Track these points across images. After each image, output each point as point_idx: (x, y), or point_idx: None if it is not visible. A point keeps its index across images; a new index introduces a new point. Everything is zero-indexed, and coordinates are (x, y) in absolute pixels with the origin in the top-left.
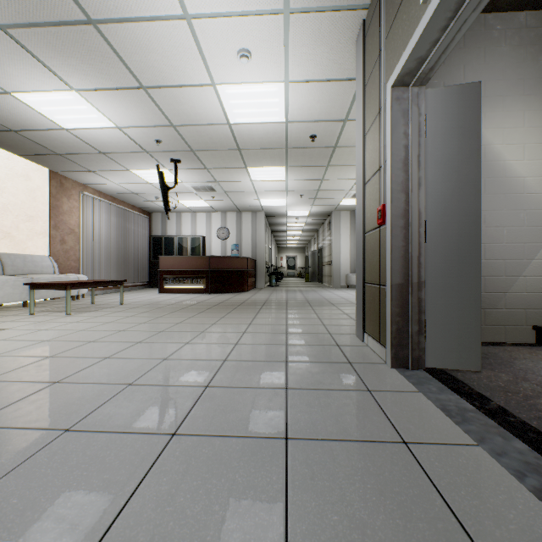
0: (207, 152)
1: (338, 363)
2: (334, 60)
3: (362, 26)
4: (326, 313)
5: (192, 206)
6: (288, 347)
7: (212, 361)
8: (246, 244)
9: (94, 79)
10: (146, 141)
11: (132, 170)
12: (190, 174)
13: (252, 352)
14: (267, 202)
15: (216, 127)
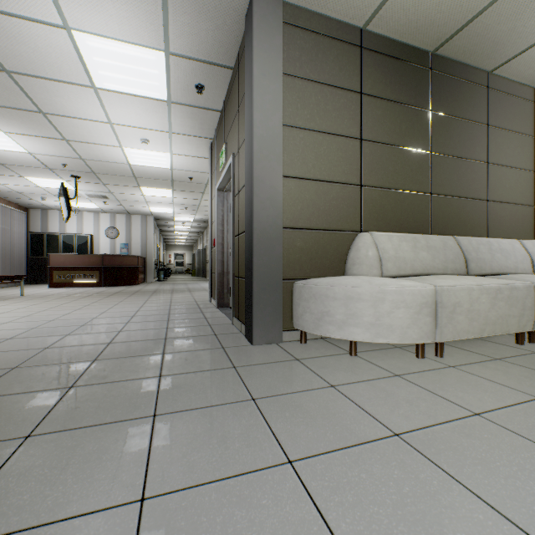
0: (108, 175)
1: (194, 308)
2: (199, 151)
3: (211, 145)
4: (199, 294)
5: (80, 206)
6: (171, 306)
7: (131, 311)
8: (135, 243)
9: (26, 130)
10: (52, 163)
11: (26, 177)
12: (87, 185)
13: (152, 308)
14: (156, 209)
15: (118, 164)
